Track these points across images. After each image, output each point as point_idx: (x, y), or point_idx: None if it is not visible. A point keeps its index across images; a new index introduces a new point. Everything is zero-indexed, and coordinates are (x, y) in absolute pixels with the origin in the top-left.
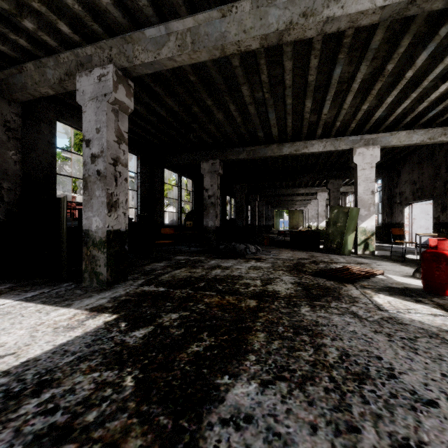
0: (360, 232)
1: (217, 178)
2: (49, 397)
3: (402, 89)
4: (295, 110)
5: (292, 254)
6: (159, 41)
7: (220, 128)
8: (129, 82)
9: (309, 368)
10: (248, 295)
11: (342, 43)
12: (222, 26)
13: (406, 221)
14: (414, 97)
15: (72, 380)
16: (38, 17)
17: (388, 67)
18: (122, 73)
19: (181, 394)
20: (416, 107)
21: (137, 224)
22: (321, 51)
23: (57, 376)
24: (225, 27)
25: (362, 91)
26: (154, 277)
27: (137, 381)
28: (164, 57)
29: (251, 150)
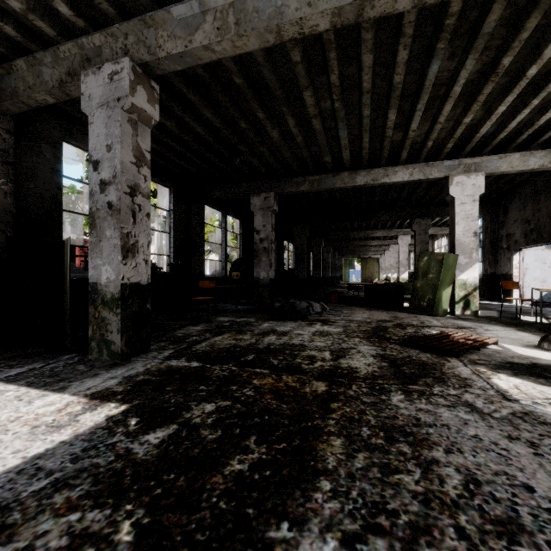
0: (458, 285)
1: (271, 216)
2: None
3: (519, 94)
4: (374, 126)
5: (369, 314)
6: (191, 23)
7: (275, 151)
8: (152, 84)
9: (419, 508)
10: (314, 373)
11: (443, 25)
12: None
13: (515, 272)
14: (535, 105)
15: (34, 528)
16: None
17: (504, 61)
18: (142, 70)
19: None
20: (537, 119)
21: (168, 275)
22: (413, 39)
23: (12, 519)
24: None
25: (464, 97)
26: (186, 346)
27: (138, 533)
28: (197, 45)
29: (315, 179)
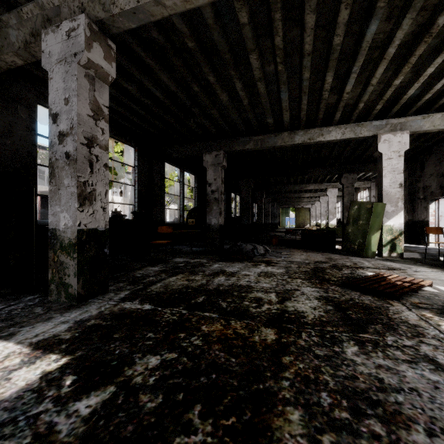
0: (385, 230)
1: (221, 171)
2: None
3: None
4: (312, 89)
5: (307, 256)
6: None
7: (224, 114)
8: (108, 42)
9: None
10: (262, 318)
11: None
12: None
13: (431, 219)
14: None
15: None
16: None
17: (439, 20)
18: (98, 28)
19: None
20: None
21: (131, 222)
22: None
23: None
24: None
25: (396, 60)
26: (142, 287)
27: None
28: None
29: (259, 139)
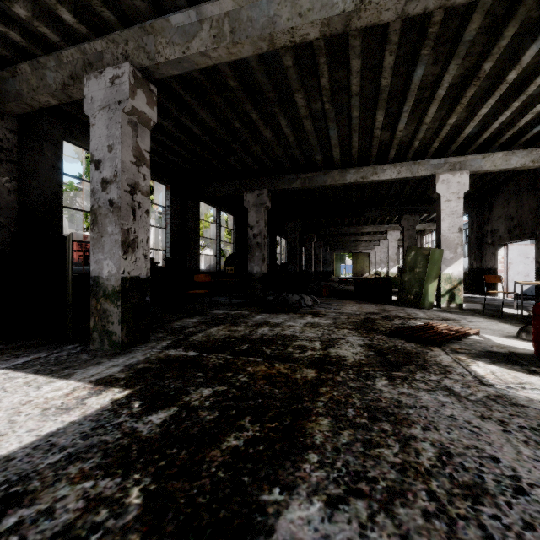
0: (444, 279)
1: (264, 212)
2: (13, 524)
3: (500, 97)
4: (363, 126)
5: (359, 307)
6: (189, 31)
7: (268, 150)
8: (150, 87)
9: (396, 476)
10: (305, 361)
11: (427, 33)
12: (271, 8)
13: (500, 266)
14: (515, 107)
15: (53, 493)
16: (33, 2)
17: (484, 66)
18: (141, 74)
19: (210, 520)
20: (518, 121)
21: (165, 269)
22: (399, 46)
23: (33, 486)
24: (275, 10)
25: (449, 100)
26: (183, 337)
27: (146, 497)
28: (195, 51)
29: (307, 177)
